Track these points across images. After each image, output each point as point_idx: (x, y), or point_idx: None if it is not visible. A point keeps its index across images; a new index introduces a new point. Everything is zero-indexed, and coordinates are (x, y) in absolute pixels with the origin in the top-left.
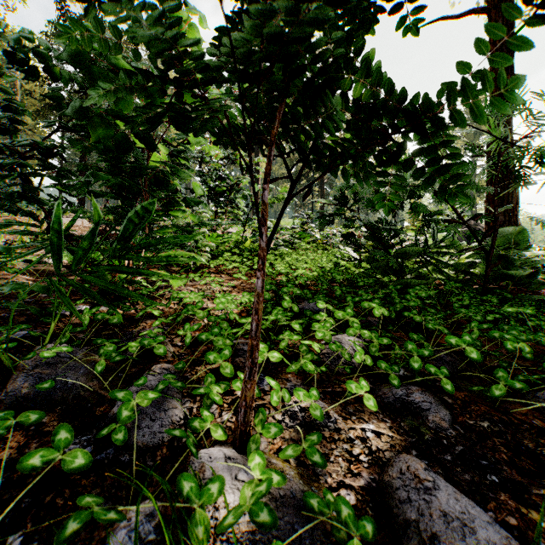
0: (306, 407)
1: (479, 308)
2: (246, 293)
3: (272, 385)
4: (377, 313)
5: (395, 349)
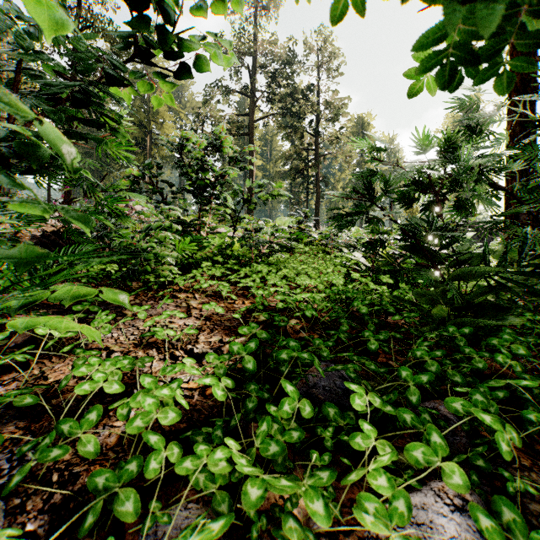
0: None
1: None
2: (213, 356)
3: None
4: (506, 449)
5: None
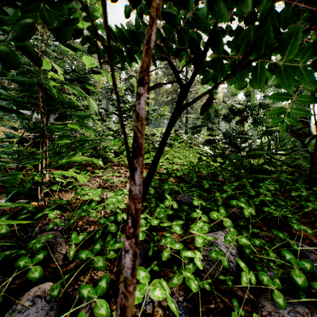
0: None
1: (316, 199)
2: None
3: None
4: (247, 214)
5: (269, 253)
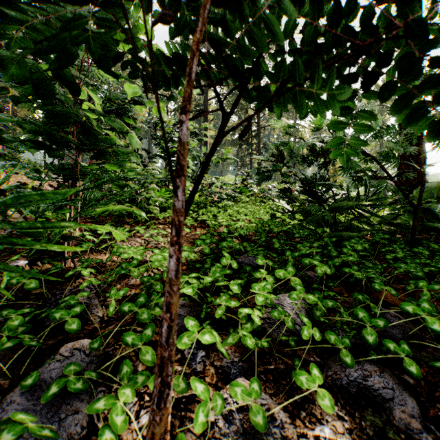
0: (244, 405)
1: (414, 261)
2: (186, 247)
3: (198, 393)
4: (320, 272)
5: (342, 314)
